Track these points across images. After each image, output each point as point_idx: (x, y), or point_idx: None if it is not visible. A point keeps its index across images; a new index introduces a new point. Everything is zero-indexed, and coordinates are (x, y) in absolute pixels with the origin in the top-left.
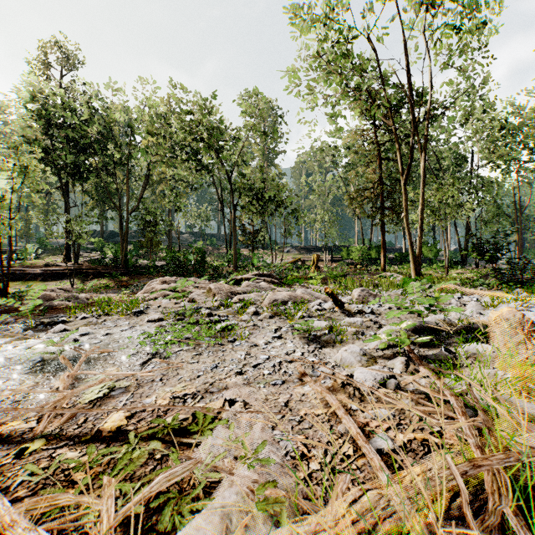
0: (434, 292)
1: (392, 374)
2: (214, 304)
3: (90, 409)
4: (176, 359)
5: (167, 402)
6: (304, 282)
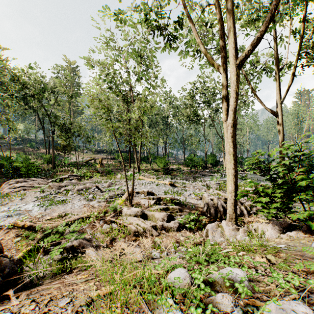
0: (137, 180)
1: (99, 204)
2: (53, 192)
3: (45, 216)
4: (53, 208)
5: (58, 214)
6: (93, 175)
